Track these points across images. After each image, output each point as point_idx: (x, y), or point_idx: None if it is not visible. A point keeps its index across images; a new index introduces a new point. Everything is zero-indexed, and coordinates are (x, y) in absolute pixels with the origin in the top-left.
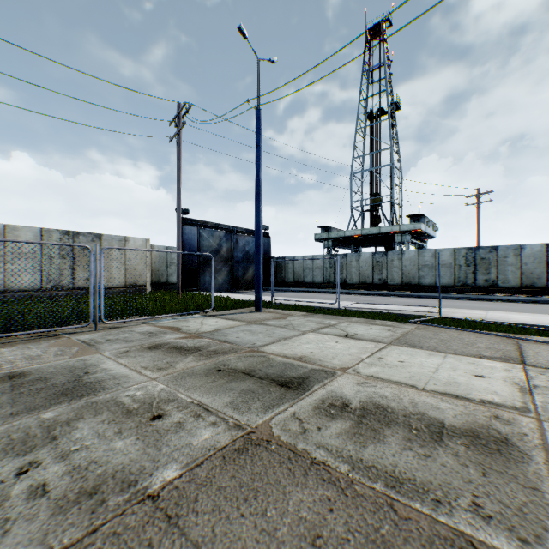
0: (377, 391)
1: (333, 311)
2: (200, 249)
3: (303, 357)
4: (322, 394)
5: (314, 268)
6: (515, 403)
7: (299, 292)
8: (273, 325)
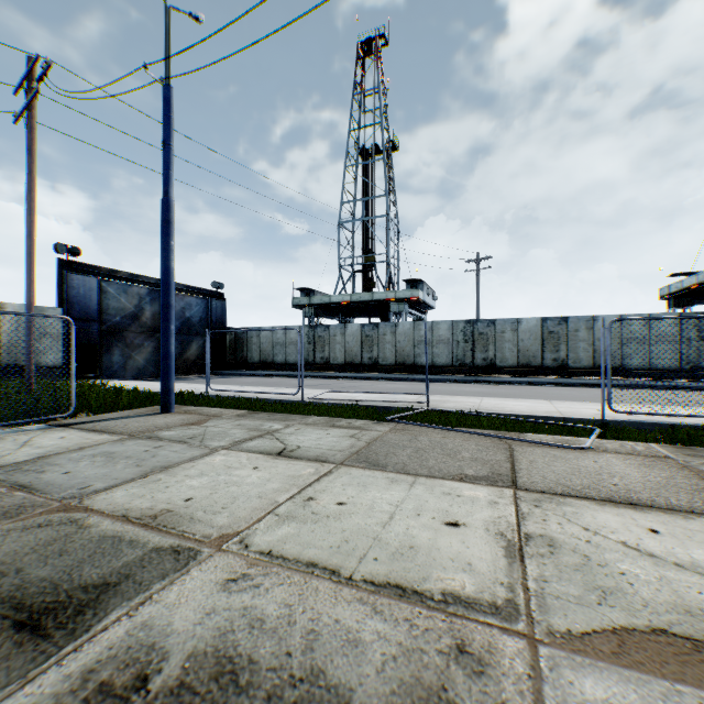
0: (252, 604)
1: (290, 407)
2: (103, 312)
3: (162, 513)
4: (109, 641)
5: (287, 343)
6: (499, 592)
7: (265, 376)
8: (168, 439)
